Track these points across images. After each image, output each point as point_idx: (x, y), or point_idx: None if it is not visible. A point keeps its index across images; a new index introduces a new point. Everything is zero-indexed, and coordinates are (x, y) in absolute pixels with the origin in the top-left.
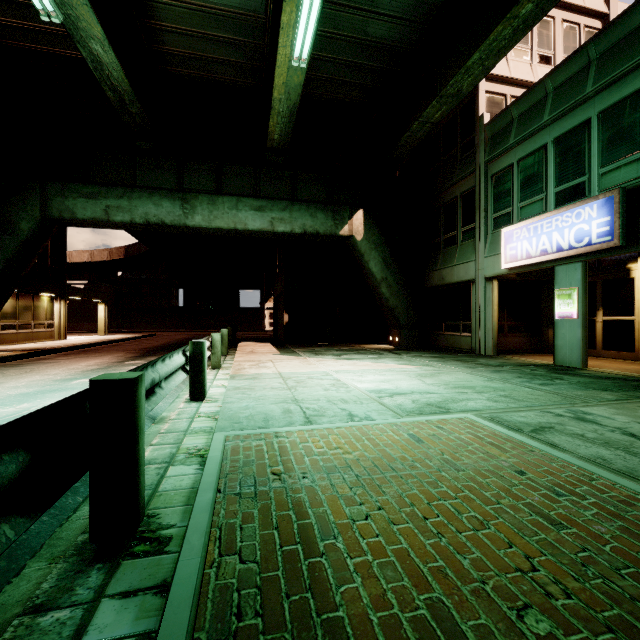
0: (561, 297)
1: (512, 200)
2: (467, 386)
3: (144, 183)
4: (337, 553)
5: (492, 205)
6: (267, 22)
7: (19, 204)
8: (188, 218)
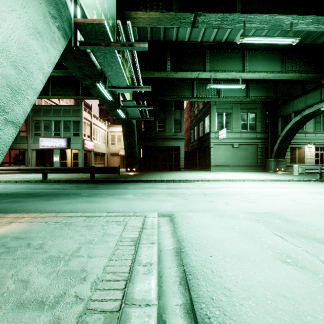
0: (55, 156)
1: (41, 130)
2: None
3: None
4: (62, 178)
5: (34, 129)
6: None
7: None
8: None
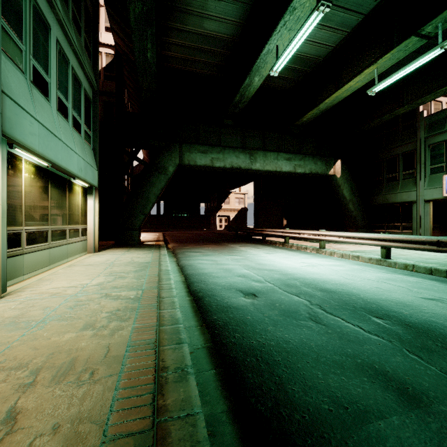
0: None
1: (445, 159)
2: None
3: (225, 144)
4: None
5: (429, 161)
6: (321, 61)
7: (168, 157)
8: (253, 165)
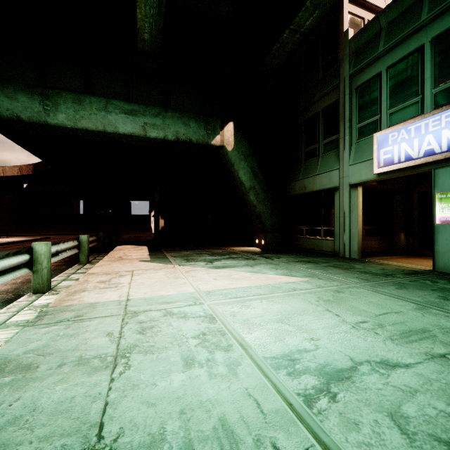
0: (444, 201)
1: (380, 108)
2: (416, 329)
3: None
4: None
5: (357, 115)
6: None
7: None
8: (49, 115)
